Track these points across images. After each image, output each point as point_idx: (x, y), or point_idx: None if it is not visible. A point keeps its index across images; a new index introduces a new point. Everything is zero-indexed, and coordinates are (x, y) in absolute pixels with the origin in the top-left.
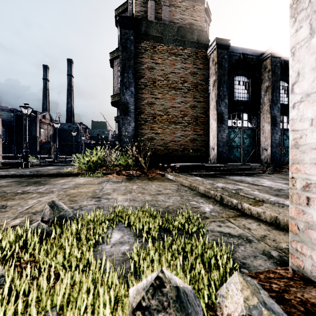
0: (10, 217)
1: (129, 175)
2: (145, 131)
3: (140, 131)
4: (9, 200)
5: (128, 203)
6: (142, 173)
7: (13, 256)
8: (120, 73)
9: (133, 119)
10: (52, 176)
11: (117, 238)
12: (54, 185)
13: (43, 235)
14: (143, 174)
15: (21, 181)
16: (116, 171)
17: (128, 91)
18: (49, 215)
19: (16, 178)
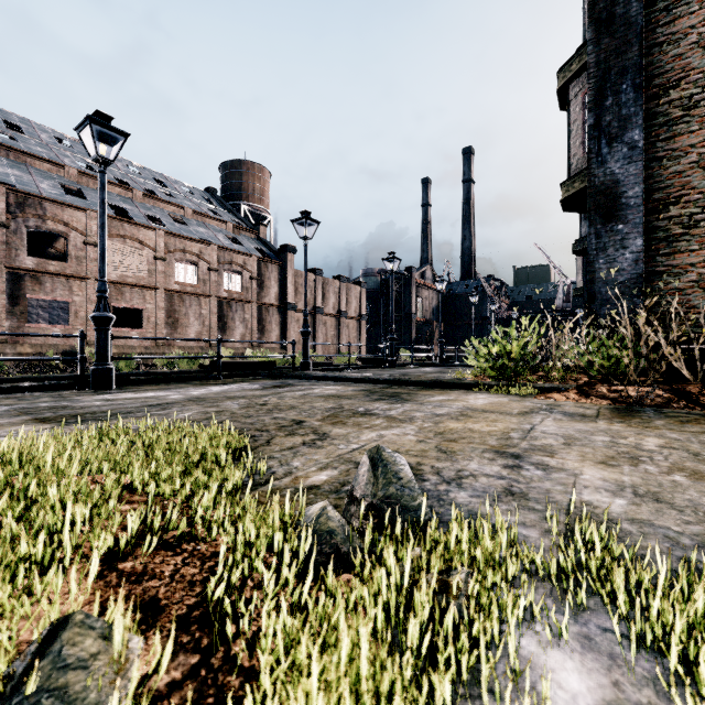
0: (319, 462)
1: (621, 398)
2: (689, 258)
3: (667, 261)
4: (337, 425)
5: (628, 504)
6: (679, 395)
7: (240, 591)
8: (589, 105)
9: (635, 229)
10: (423, 386)
11: (575, 703)
12: (421, 405)
13: (323, 551)
14: (684, 401)
15: (373, 391)
16: (576, 383)
17: (616, 147)
18: (364, 484)
19: (368, 386)
